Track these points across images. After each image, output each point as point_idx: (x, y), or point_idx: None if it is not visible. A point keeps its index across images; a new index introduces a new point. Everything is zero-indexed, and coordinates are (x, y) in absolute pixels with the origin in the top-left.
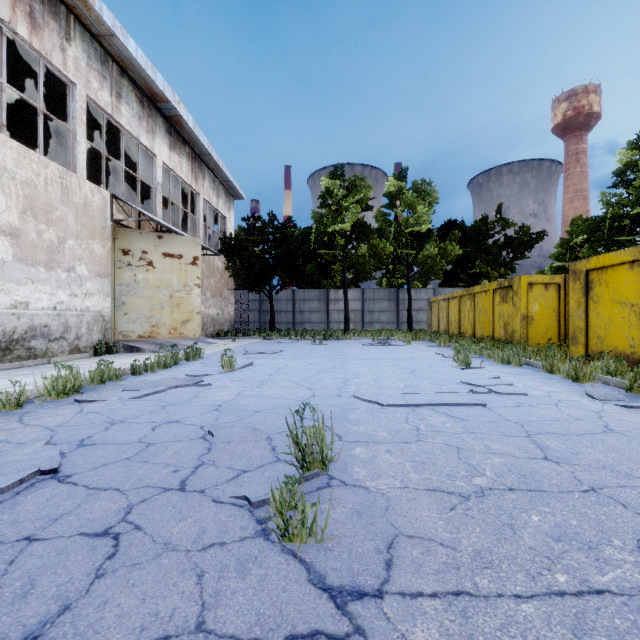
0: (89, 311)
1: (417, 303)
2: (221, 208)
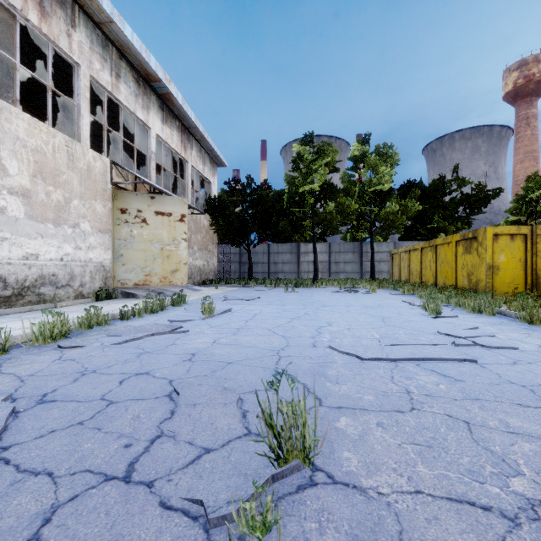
0: (92, 262)
1: (379, 255)
2: (206, 174)
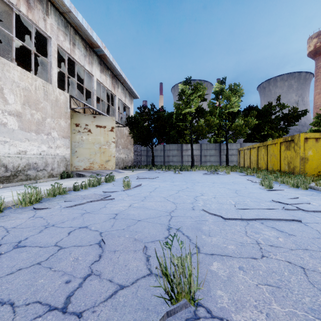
0: (58, 155)
1: (231, 151)
2: (127, 103)
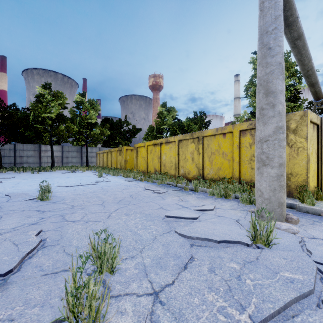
0: None
1: (91, 154)
2: None
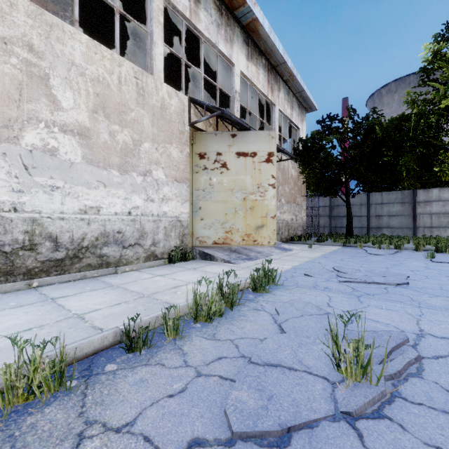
0: (166, 216)
1: None
2: (294, 119)
